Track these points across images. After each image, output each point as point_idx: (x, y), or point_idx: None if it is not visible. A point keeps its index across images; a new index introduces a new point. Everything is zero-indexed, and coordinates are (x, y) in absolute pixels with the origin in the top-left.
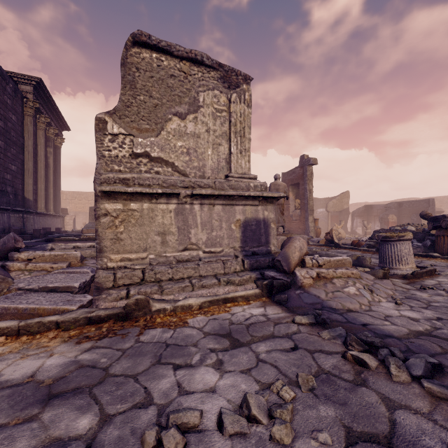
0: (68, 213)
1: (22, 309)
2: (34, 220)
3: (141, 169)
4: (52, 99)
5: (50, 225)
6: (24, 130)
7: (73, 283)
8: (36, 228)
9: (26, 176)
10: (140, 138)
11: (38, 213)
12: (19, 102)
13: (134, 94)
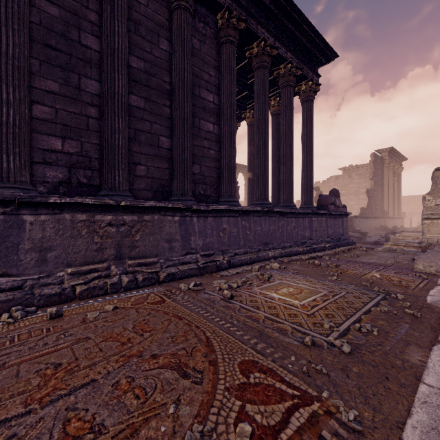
0: (405, 215)
1: (404, 243)
2: (388, 221)
3: (439, 209)
4: (397, 151)
5: (395, 223)
6: (383, 175)
7: (415, 241)
8: (389, 225)
9: (384, 199)
10: (438, 199)
11: (390, 218)
12: (381, 163)
13: (436, 185)
